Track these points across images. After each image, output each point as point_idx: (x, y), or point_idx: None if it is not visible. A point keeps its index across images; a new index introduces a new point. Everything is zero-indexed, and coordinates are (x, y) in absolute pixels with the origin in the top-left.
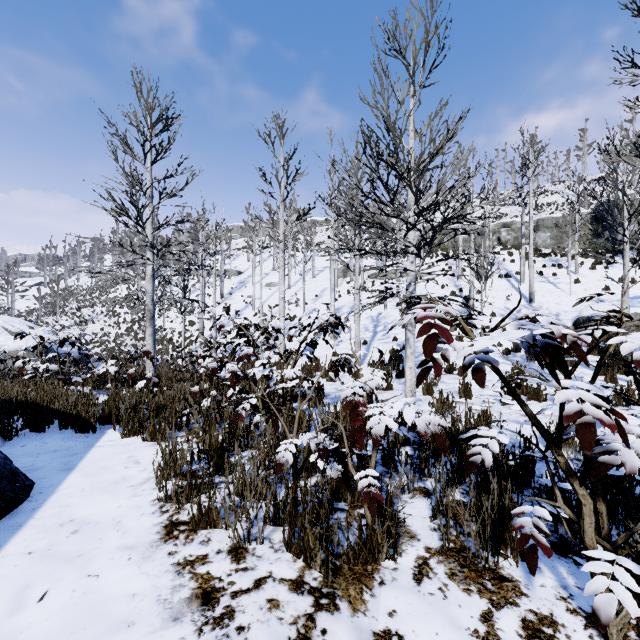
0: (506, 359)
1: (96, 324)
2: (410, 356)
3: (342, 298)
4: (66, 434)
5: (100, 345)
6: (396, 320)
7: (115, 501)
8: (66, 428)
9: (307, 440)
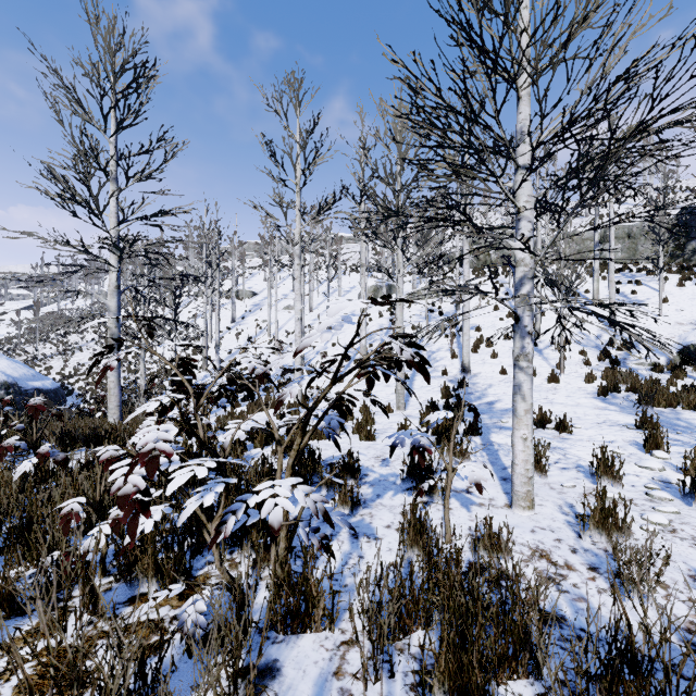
0: (606, 402)
1: (85, 353)
2: (524, 417)
3: (373, 322)
4: None
5: (86, 378)
6: (442, 348)
7: None
8: None
9: None
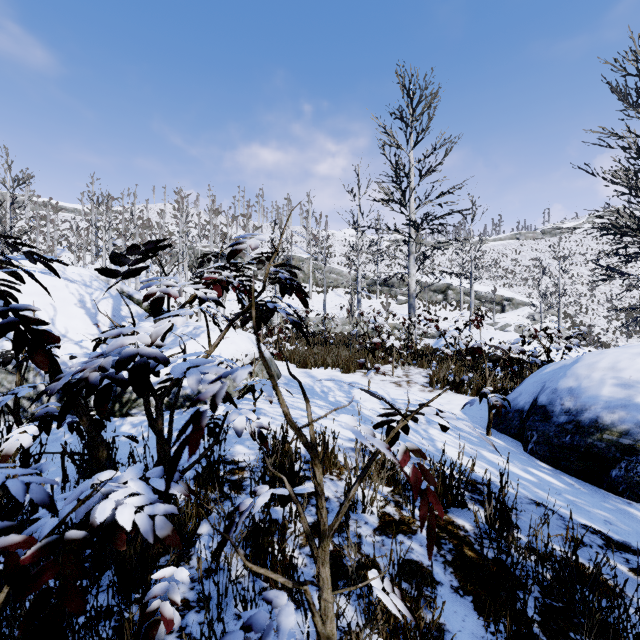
0: None
1: None
2: None
3: None
4: None
5: None
6: None
7: None
8: None
9: None
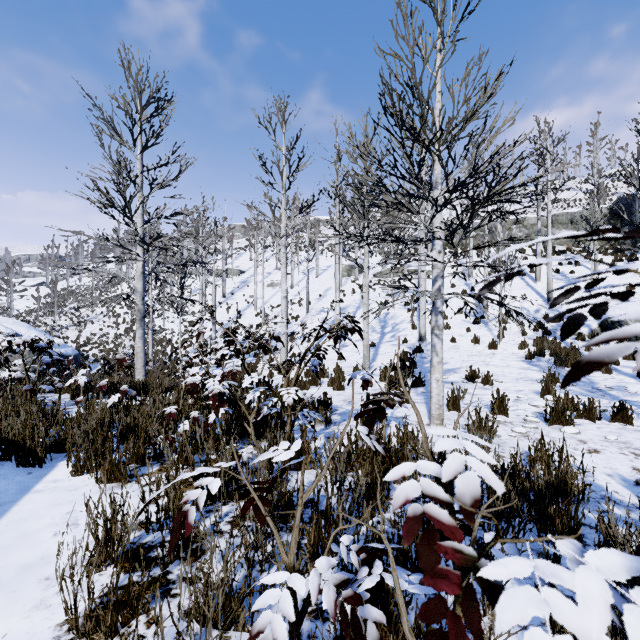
0: (531, 364)
1: (95, 324)
2: (437, 366)
3: (347, 298)
4: (4, 468)
5: (98, 346)
6: (405, 321)
7: (4, 619)
8: (8, 459)
9: (318, 583)
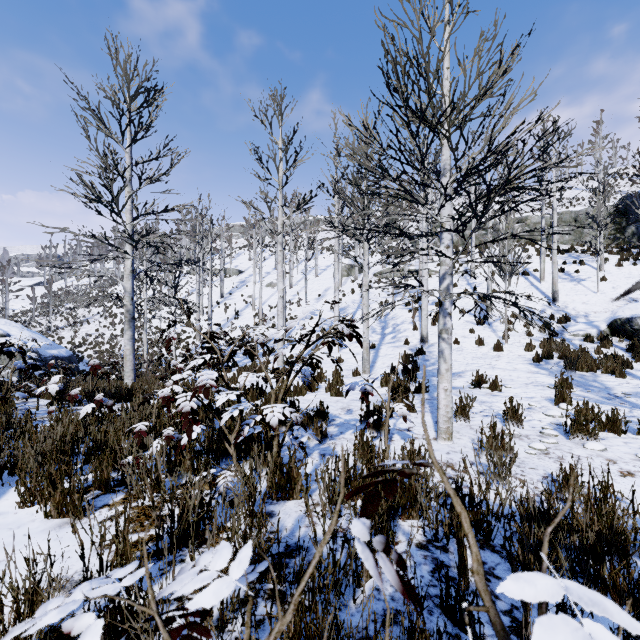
0: (539, 367)
1: (91, 325)
2: (445, 374)
3: (346, 298)
4: None
5: (93, 347)
6: (406, 321)
7: None
8: None
9: None
